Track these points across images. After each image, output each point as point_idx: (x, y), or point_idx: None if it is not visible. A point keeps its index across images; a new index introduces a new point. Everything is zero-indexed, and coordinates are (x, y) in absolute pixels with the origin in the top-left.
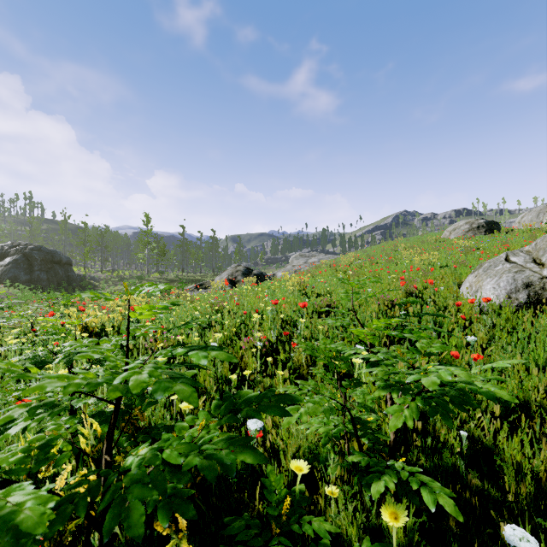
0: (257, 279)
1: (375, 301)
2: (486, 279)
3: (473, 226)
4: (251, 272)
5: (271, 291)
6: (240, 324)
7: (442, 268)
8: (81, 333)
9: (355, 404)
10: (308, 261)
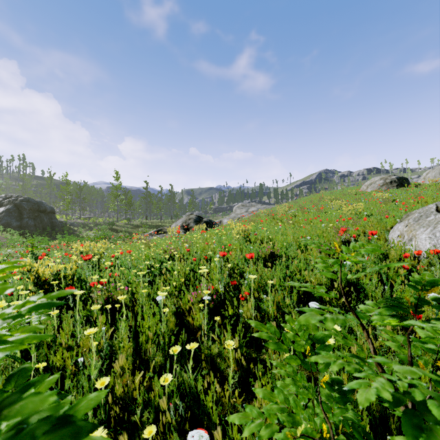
0: (207, 226)
1: (316, 249)
2: (419, 228)
3: (386, 181)
4: (202, 219)
5: (218, 237)
6: (190, 271)
7: (367, 217)
8: (34, 283)
9: (339, 420)
10: (249, 210)
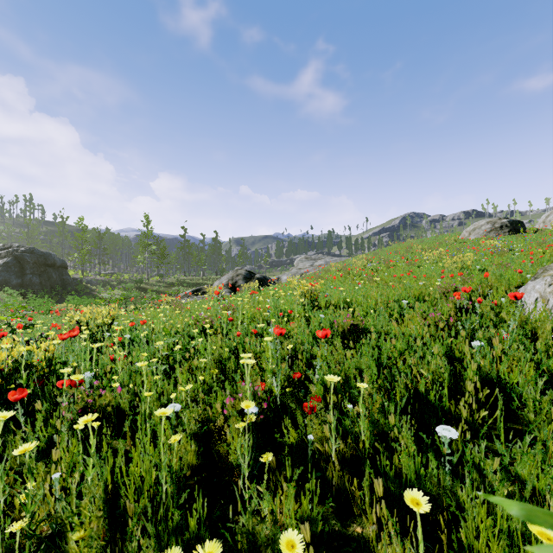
0: (260, 284)
1: (420, 320)
2: None
3: (495, 225)
4: (253, 276)
5: (275, 300)
6: (230, 353)
7: (480, 273)
8: None
9: None
10: (315, 264)
